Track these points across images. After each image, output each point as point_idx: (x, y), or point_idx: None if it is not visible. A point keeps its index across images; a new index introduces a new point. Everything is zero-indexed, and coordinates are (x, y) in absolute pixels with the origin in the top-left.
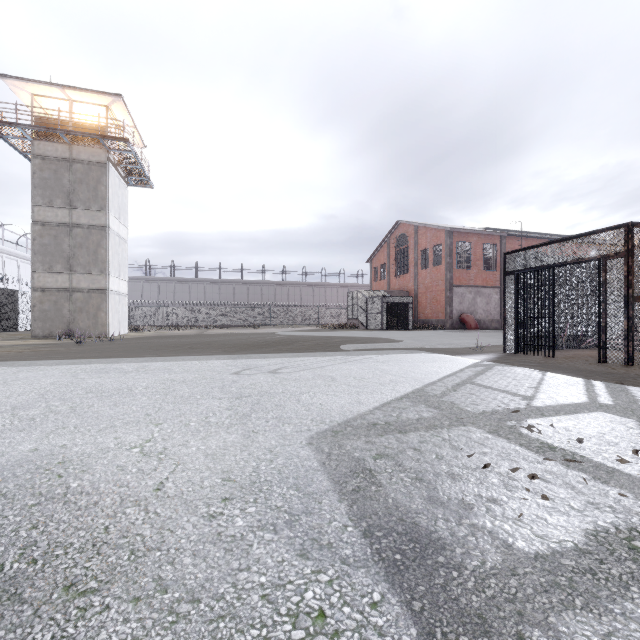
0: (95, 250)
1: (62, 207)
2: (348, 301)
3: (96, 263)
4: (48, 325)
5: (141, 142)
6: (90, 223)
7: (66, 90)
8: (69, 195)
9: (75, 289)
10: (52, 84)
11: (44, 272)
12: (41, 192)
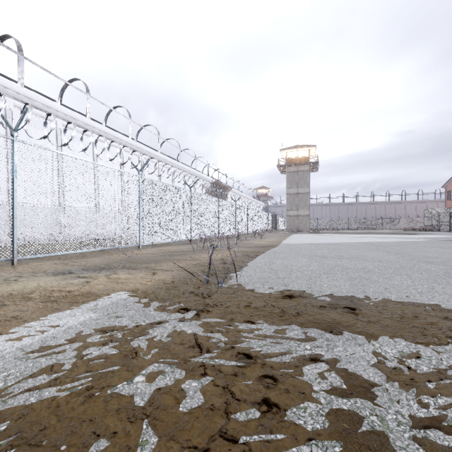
0: (305, 201)
1: (295, 188)
2: (424, 215)
3: (305, 206)
4: (291, 228)
5: (314, 155)
6: (303, 192)
7: (298, 149)
8: (297, 183)
9: (299, 215)
10: (294, 148)
11: (290, 210)
12: (289, 184)
